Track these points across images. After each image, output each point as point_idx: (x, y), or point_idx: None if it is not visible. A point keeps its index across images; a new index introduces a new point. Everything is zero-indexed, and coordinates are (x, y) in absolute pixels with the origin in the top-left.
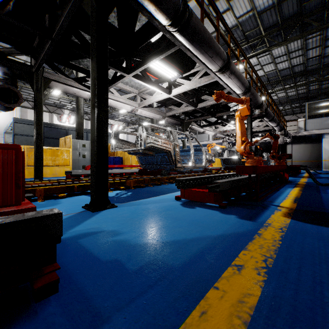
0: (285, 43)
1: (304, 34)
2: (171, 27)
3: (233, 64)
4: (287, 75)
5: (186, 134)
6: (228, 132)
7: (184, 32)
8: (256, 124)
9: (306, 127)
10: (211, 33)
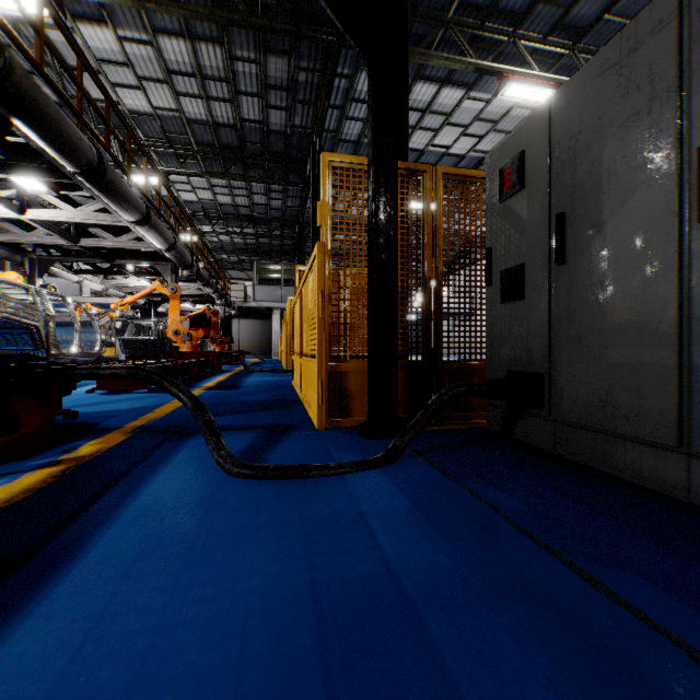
0: (224, 179)
1: (246, 179)
2: (78, 174)
3: (154, 217)
4: (231, 214)
5: (66, 297)
6: (134, 288)
7: (95, 182)
8: (185, 284)
9: (256, 296)
10: (102, 100)
